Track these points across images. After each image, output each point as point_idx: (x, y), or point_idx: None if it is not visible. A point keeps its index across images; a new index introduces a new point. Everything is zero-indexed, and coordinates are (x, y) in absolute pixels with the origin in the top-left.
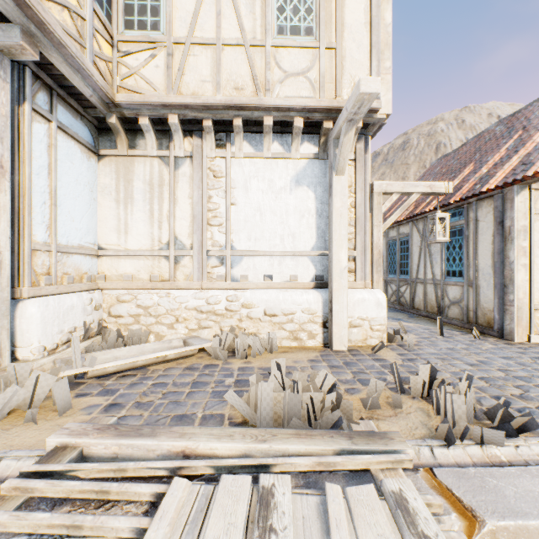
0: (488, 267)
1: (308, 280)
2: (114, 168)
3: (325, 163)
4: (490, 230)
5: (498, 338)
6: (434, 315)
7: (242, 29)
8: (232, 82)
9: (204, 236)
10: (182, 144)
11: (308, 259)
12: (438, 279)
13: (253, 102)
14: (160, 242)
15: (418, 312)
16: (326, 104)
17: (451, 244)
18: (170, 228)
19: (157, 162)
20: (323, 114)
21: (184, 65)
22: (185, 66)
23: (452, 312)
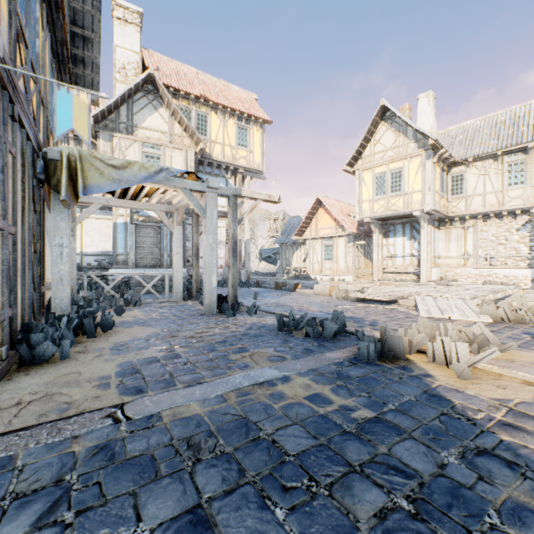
0: None
1: (525, 265)
2: (444, 232)
3: (533, 222)
4: None
5: None
6: None
7: (492, 188)
8: (489, 204)
9: (477, 251)
10: (469, 223)
11: (525, 258)
12: None
13: (497, 210)
14: (460, 253)
15: None
16: (529, 206)
17: None
18: (464, 249)
19: (459, 228)
20: (529, 208)
21: (471, 202)
22: (471, 203)
23: None
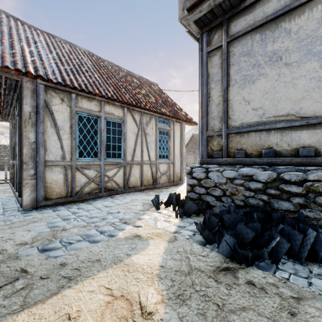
0: (178, 154)
1: None
2: None
3: None
4: (179, 137)
5: (181, 184)
6: (153, 185)
7: None
8: None
9: None
10: None
11: None
12: (153, 160)
13: None
14: None
15: (138, 189)
16: None
17: (162, 139)
18: None
19: None
20: None
21: None
22: None
23: (163, 180)
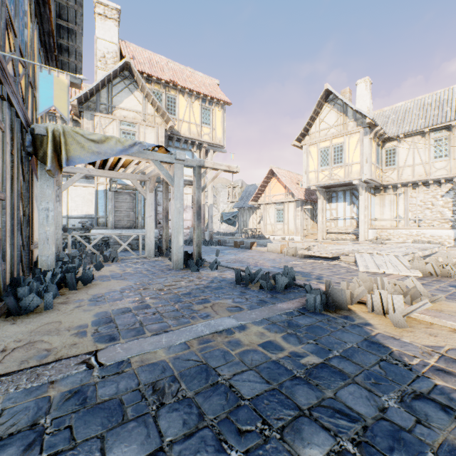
0: None
1: (448, 227)
2: (379, 198)
3: (455, 189)
4: None
5: None
6: None
7: (421, 160)
8: (418, 174)
9: (408, 214)
10: (400, 190)
11: (448, 220)
12: None
13: (424, 179)
14: (393, 216)
15: None
16: (452, 176)
17: None
18: (396, 213)
19: (392, 195)
20: (452, 177)
21: (402, 173)
22: (402, 173)
23: None
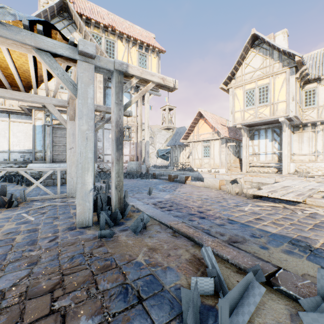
0: None
1: None
2: (297, 135)
3: None
4: None
5: None
6: None
7: None
8: None
9: None
10: (319, 127)
11: None
12: None
13: None
14: (311, 151)
15: None
16: None
17: None
18: (315, 148)
19: (310, 132)
20: None
21: (322, 111)
22: (322, 111)
23: None
